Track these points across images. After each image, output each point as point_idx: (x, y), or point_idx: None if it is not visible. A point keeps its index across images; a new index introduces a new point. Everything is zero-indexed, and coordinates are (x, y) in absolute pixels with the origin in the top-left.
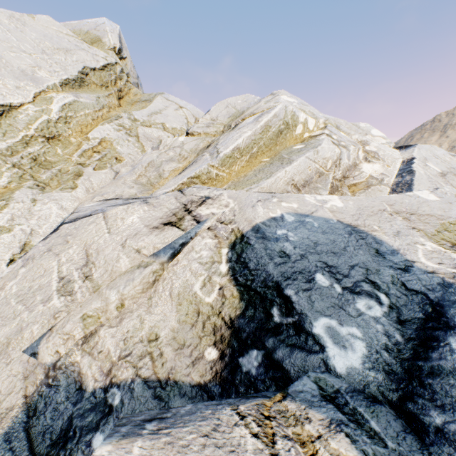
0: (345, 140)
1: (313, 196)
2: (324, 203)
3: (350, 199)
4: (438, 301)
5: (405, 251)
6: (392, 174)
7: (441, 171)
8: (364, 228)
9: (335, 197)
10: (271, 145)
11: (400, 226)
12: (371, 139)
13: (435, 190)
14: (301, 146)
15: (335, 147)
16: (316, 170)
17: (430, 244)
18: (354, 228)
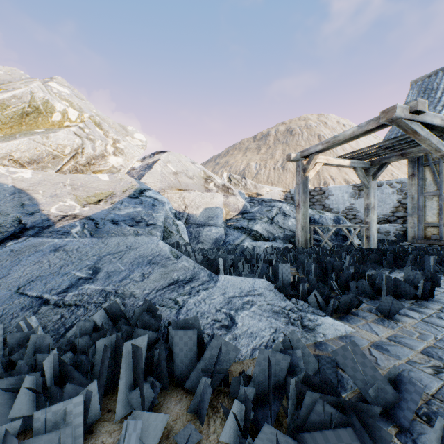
0: (96, 135)
1: (8, 168)
2: (13, 174)
3: (43, 173)
4: (29, 227)
5: (45, 205)
6: (128, 166)
7: (176, 171)
8: (31, 191)
9: (30, 170)
10: (12, 124)
11: (62, 192)
12: (130, 140)
13: (112, 175)
14: (42, 130)
15: (78, 137)
16: (49, 152)
17: (72, 202)
18: (22, 191)
